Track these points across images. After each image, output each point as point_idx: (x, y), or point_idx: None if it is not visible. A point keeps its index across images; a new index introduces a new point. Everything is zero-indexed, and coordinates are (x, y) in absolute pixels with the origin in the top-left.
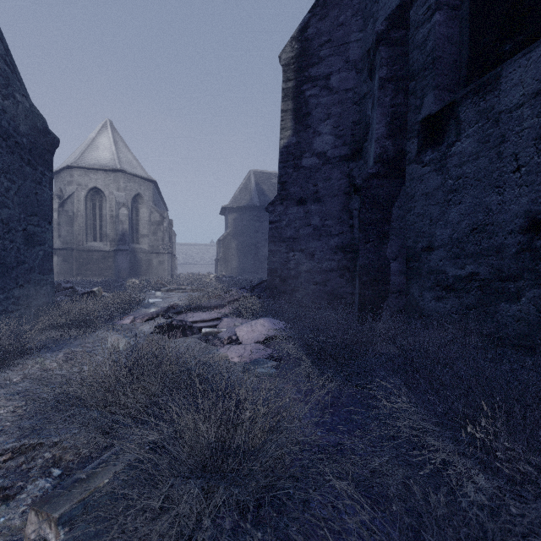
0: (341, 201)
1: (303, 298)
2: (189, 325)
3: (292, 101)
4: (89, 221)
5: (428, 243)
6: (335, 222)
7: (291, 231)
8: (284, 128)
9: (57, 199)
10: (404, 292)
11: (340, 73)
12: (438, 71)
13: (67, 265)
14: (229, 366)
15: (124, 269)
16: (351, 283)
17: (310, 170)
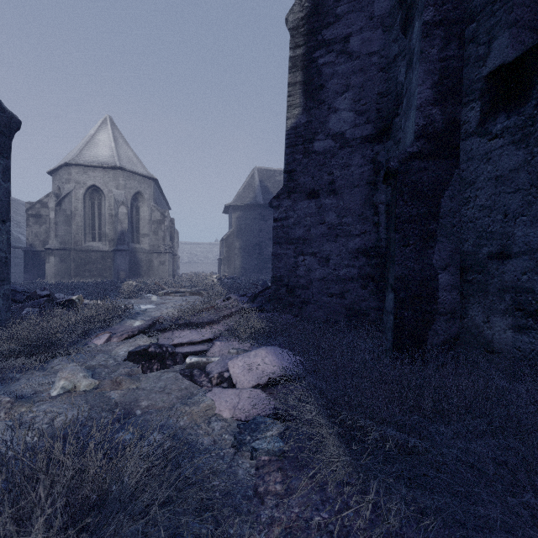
0: (364, 193)
1: (316, 313)
2: (171, 351)
3: (302, 72)
4: (87, 221)
5: (501, 248)
6: (355, 219)
7: (300, 230)
8: (292, 106)
9: (54, 197)
10: (458, 313)
11: (362, 33)
12: None
13: (64, 266)
14: (214, 430)
15: (123, 270)
16: (376, 296)
17: (324, 155)
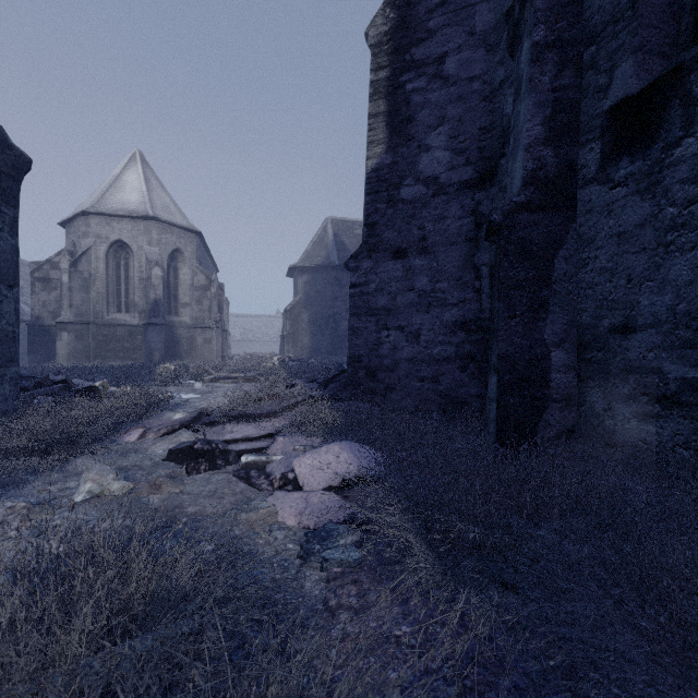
0: (463, 252)
1: (403, 402)
2: (222, 448)
3: (386, 100)
4: (111, 286)
5: (624, 320)
6: (452, 285)
7: (383, 298)
8: (373, 142)
9: (67, 255)
10: (575, 400)
11: (460, 52)
12: (642, 20)
13: (81, 345)
14: (277, 539)
15: (158, 349)
16: (478, 380)
17: (413, 204)
